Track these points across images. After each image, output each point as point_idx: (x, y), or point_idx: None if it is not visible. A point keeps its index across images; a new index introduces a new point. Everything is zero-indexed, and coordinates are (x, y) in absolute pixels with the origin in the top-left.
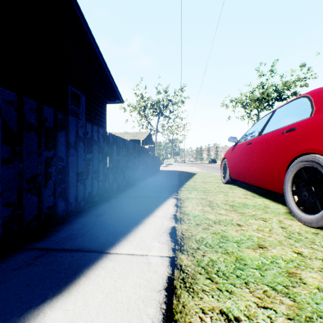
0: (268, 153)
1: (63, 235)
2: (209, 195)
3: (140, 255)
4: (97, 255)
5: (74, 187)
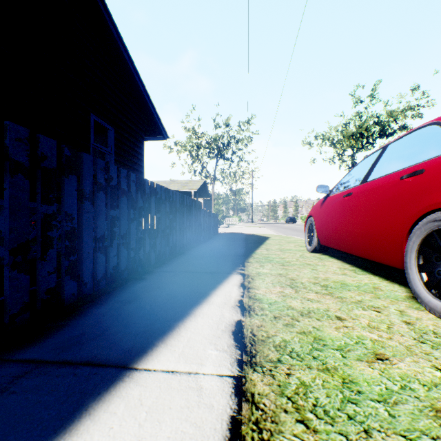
0: (379, 208)
1: (67, 337)
2: (290, 269)
3: (185, 374)
4: (115, 373)
5: (91, 260)
